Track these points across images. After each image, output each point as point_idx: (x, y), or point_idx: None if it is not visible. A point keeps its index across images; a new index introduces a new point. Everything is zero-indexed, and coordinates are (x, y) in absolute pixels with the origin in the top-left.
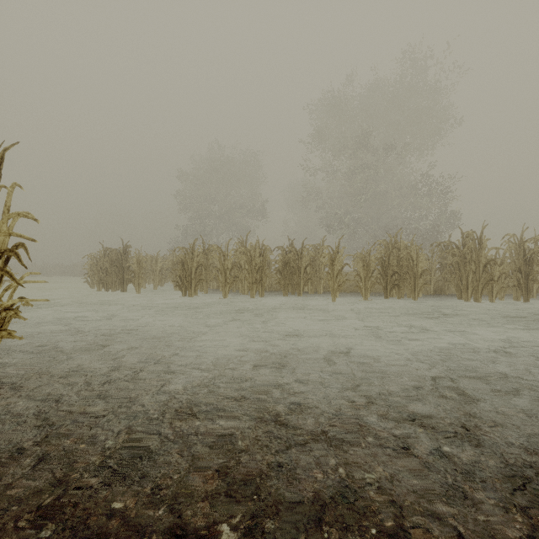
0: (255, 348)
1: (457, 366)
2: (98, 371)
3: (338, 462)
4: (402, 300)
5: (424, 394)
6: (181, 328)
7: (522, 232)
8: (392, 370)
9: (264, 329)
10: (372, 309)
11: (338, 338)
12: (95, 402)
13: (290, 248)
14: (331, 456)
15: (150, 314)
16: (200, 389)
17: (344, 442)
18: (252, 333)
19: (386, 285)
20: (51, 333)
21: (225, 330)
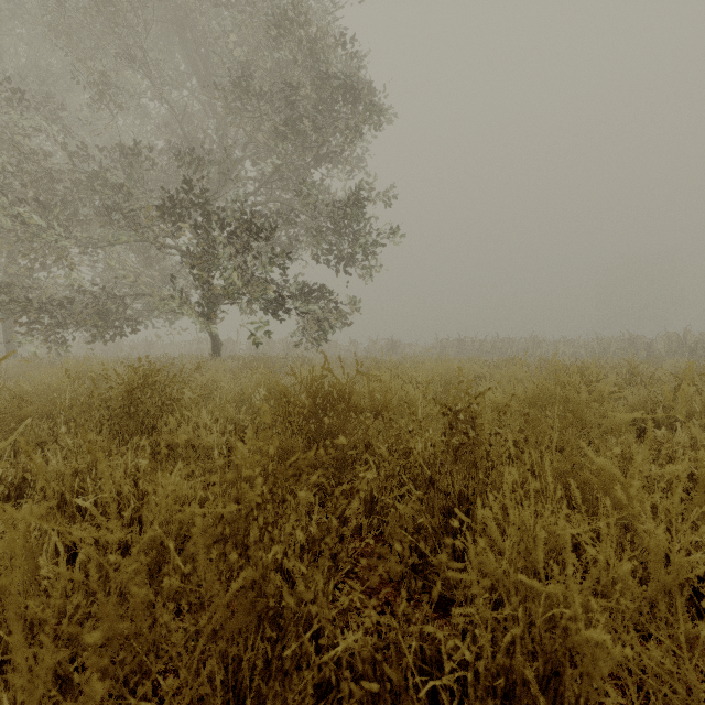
0: None
1: None
2: None
3: None
4: None
5: None
6: None
7: None
8: None
9: None
10: None
11: None
12: None
13: None
14: None
15: None
16: None
17: None
18: None
19: None
20: None
21: None
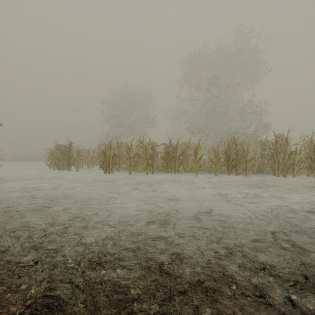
0: (147, 208)
1: (284, 222)
2: (39, 227)
3: (212, 312)
4: (238, 176)
5: (266, 245)
6: (100, 195)
7: (312, 134)
8: (240, 225)
9: (154, 195)
10: (221, 182)
11: (202, 202)
12: (30, 253)
13: (169, 144)
14: (205, 305)
15: (82, 185)
16: (107, 241)
17: (214, 290)
18: (145, 198)
19: (229, 167)
20: (16, 198)
21: (128, 196)
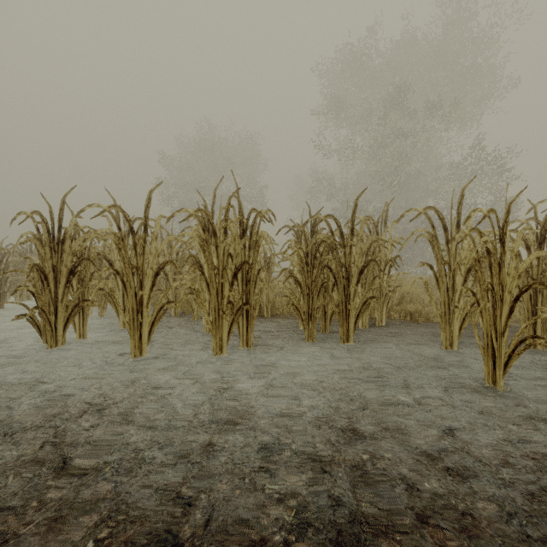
0: None
1: None
2: None
3: None
4: None
5: None
6: None
7: None
8: None
9: None
10: None
11: None
12: None
13: (321, 218)
14: None
15: None
16: None
17: None
18: None
19: None
20: None
21: None
